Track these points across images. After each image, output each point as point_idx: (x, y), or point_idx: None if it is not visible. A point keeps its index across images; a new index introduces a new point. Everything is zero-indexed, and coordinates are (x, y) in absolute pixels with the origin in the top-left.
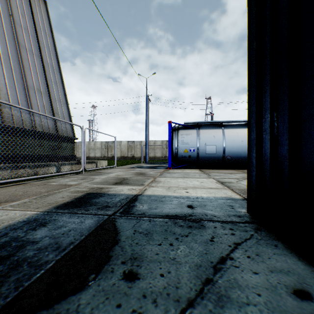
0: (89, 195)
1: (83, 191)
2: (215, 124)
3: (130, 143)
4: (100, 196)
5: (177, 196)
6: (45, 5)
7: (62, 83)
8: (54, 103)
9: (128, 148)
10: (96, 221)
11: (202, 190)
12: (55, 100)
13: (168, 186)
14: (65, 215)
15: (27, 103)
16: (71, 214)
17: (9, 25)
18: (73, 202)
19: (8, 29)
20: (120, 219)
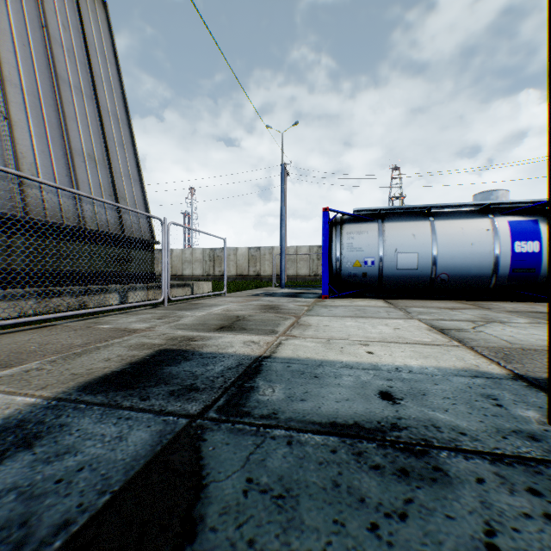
0: (161, 354)
1: (152, 345)
2: (414, 212)
3: (252, 251)
4: (184, 357)
5: (349, 362)
6: (104, 10)
7: (132, 144)
8: (118, 180)
9: (249, 261)
10: (155, 436)
11: (403, 347)
12: (120, 175)
13: (326, 337)
14: (92, 412)
15: (69, 180)
16: (107, 409)
17: (41, 44)
18: (124, 373)
19: (38, 51)
20: (215, 432)
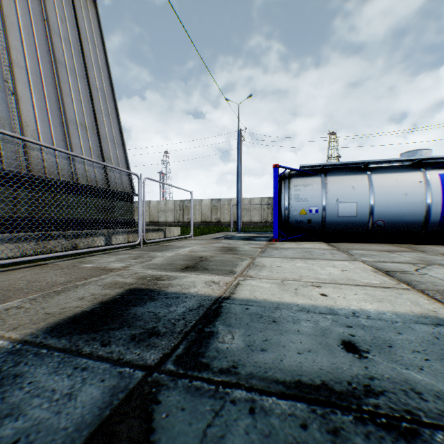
0: (130, 293)
1: (124, 284)
2: (353, 168)
3: (214, 202)
4: (150, 297)
5: (305, 305)
6: (94, 7)
7: (116, 115)
8: (105, 144)
9: (211, 210)
10: (107, 394)
11: (354, 290)
12: (106, 140)
13: (279, 278)
14: (51, 359)
15: (65, 144)
16: (66, 356)
17: (42, 34)
18: (93, 313)
19: (40, 40)
20: (170, 390)
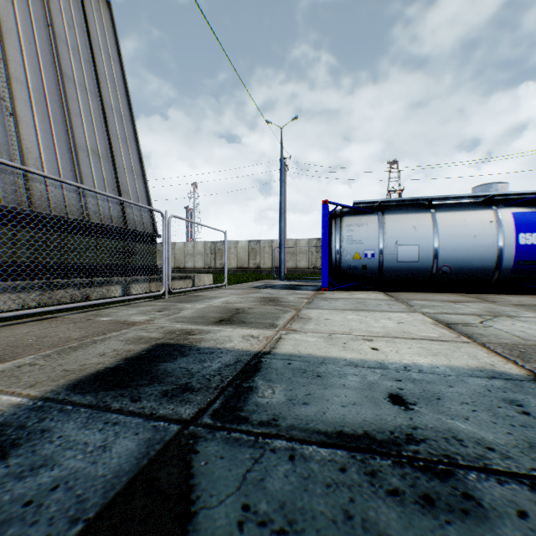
0: (158, 349)
1: (149, 339)
2: (415, 204)
3: (252, 244)
4: (181, 353)
5: (353, 359)
6: (108, 9)
7: (135, 140)
8: (121, 175)
9: (249, 253)
10: (143, 445)
11: (409, 343)
12: (123, 170)
13: (327, 331)
14: (78, 415)
15: (74, 175)
16: (94, 412)
17: (46, 42)
18: (118, 369)
19: (43, 49)
20: (208, 441)
